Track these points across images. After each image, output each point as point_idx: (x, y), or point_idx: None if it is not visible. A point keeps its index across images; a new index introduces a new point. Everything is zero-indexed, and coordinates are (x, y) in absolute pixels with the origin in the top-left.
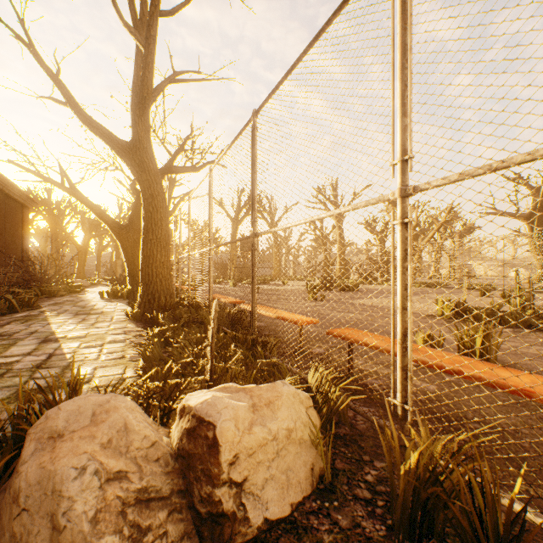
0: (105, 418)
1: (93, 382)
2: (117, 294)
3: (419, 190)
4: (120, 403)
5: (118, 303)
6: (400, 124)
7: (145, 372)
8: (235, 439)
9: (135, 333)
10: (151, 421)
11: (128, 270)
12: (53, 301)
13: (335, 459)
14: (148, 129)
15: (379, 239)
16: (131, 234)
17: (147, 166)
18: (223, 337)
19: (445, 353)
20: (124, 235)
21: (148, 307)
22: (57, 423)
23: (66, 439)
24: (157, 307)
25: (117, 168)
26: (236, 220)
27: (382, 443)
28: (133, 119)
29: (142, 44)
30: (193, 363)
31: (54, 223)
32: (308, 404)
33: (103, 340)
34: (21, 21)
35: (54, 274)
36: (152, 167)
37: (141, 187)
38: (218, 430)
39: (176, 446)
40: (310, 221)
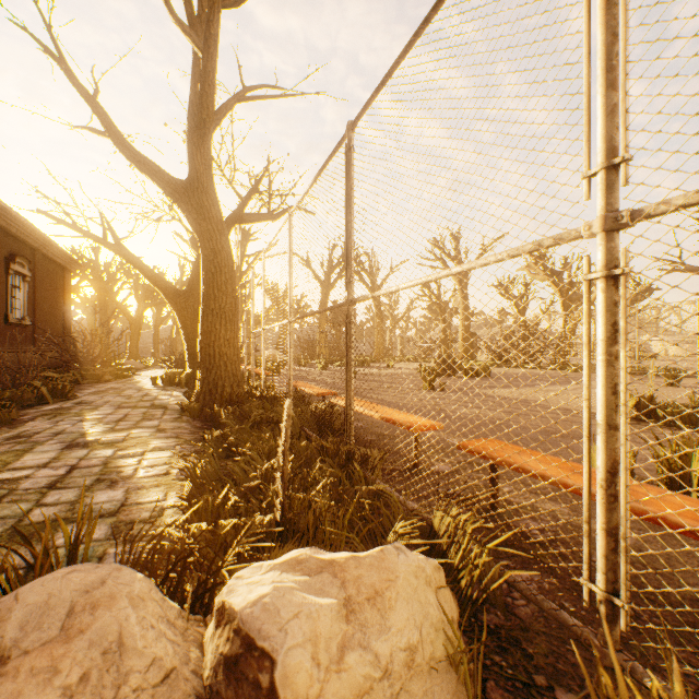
0: (86, 624)
1: (120, 513)
2: (173, 380)
3: (644, 216)
4: (122, 586)
5: (173, 392)
6: (603, 103)
7: (189, 503)
8: (311, 691)
9: (189, 435)
10: (176, 613)
11: (187, 349)
12: (94, 389)
13: (486, 680)
14: (210, 163)
15: (517, 307)
16: (190, 303)
17: (207, 212)
18: (306, 446)
19: (660, 491)
20: (182, 304)
21: (209, 399)
22: (4, 631)
23: (8, 672)
24: (220, 400)
25: (174, 218)
26: (324, 281)
27: (592, 695)
28: (190, 150)
29: (199, 47)
30: (261, 488)
31: (103, 290)
32: (438, 580)
33: (146, 446)
34: (49, 28)
35: (99, 354)
36: (214, 213)
37: (200, 239)
38: (279, 672)
39: (208, 682)
40: (436, 278)
